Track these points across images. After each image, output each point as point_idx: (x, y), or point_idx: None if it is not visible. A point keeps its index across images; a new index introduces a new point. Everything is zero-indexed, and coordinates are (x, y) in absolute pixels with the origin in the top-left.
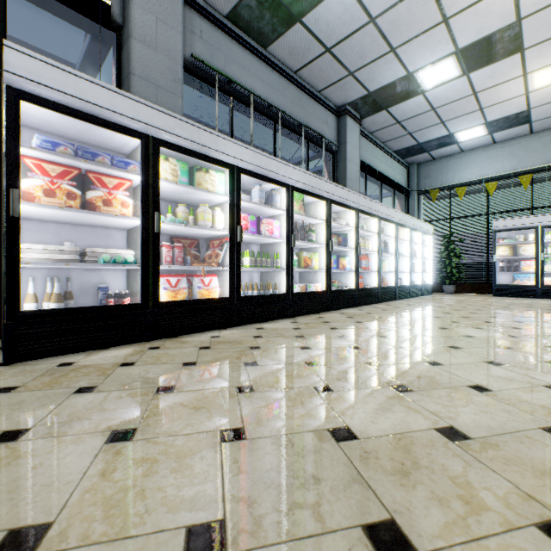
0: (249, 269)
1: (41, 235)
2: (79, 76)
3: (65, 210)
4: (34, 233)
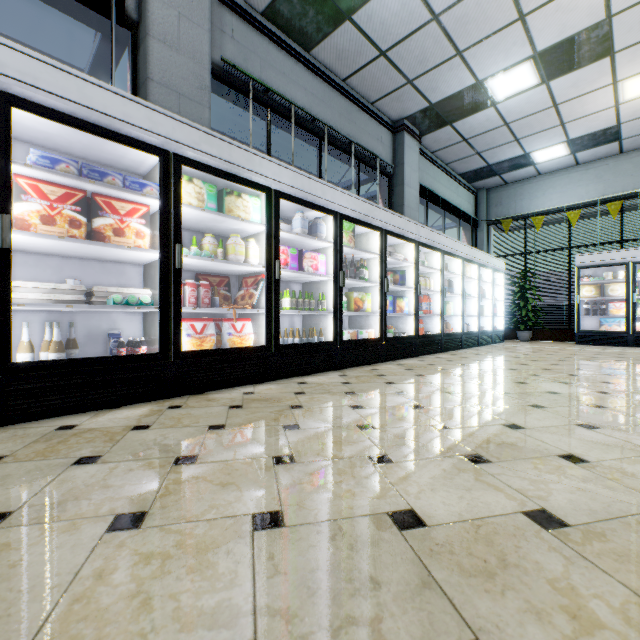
0: (289, 312)
1: (40, 271)
2: (84, 78)
3: (67, 241)
4: (31, 269)
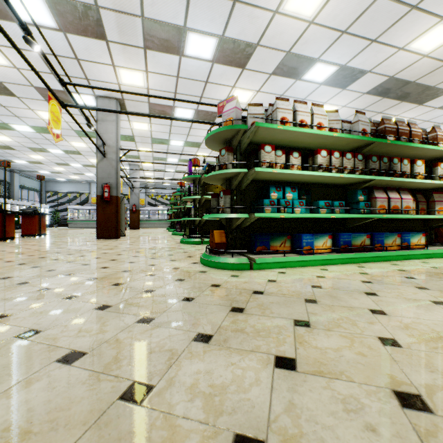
0: None
1: None
2: None
3: None
4: None
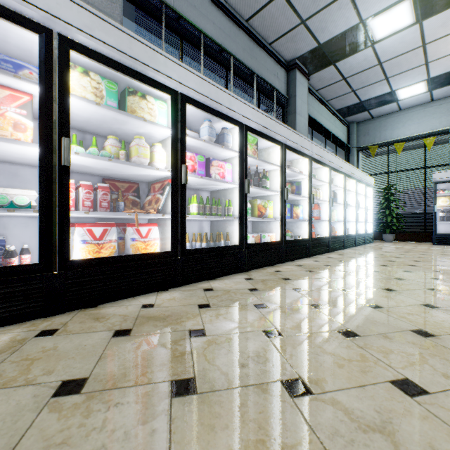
0: (196, 217)
1: None
2: None
3: None
4: None
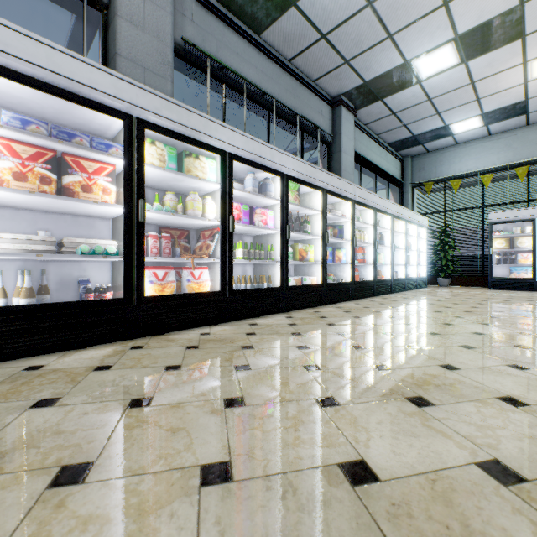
0: (241, 261)
1: (15, 224)
2: (53, 47)
3: (37, 195)
4: (8, 222)
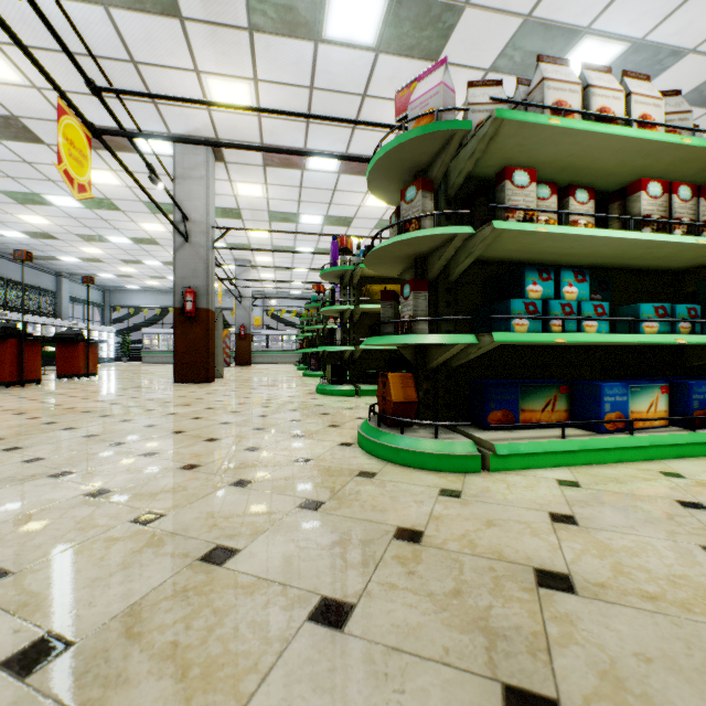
0: None
1: None
2: None
3: None
4: None
